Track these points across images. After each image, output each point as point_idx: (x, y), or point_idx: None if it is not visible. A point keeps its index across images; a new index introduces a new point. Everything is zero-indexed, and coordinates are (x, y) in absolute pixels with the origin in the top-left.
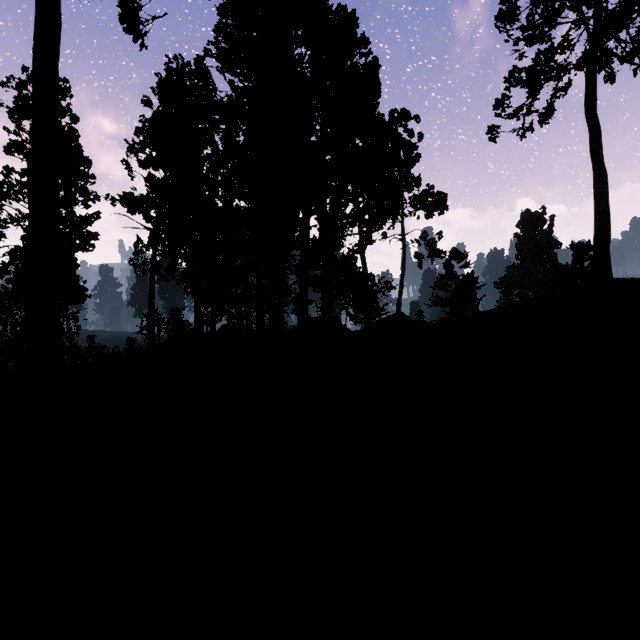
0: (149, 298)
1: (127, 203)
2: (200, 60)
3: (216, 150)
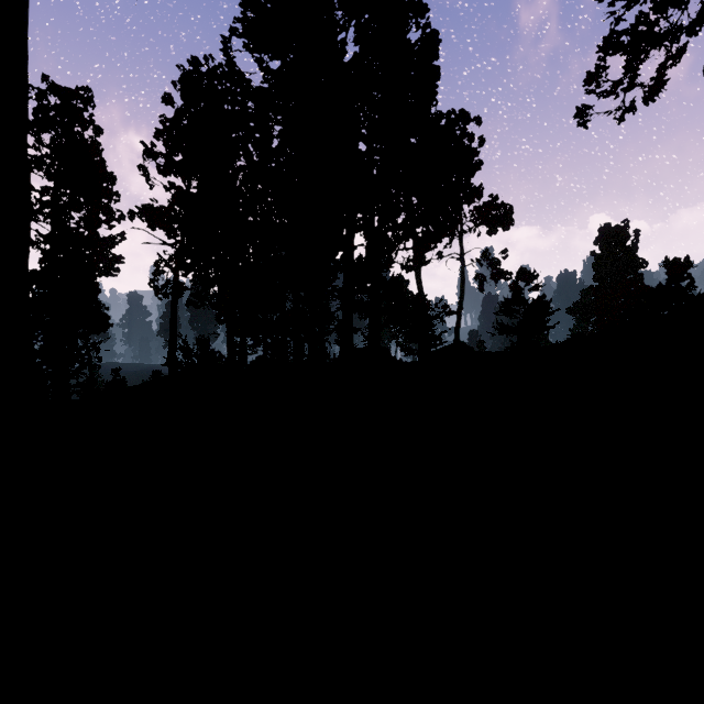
0: (170, 325)
1: (146, 216)
2: (225, 42)
3: (250, 161)
